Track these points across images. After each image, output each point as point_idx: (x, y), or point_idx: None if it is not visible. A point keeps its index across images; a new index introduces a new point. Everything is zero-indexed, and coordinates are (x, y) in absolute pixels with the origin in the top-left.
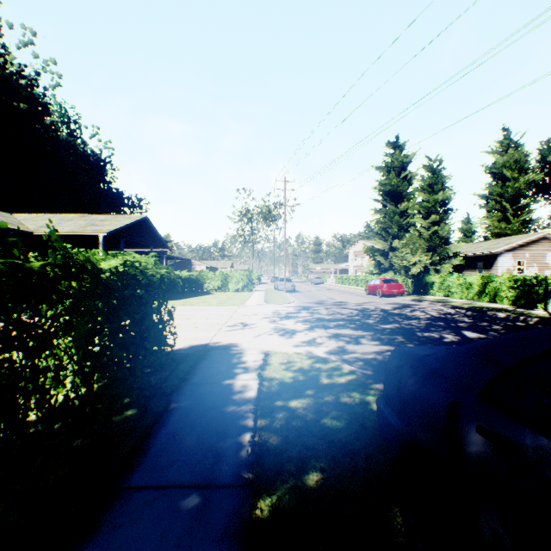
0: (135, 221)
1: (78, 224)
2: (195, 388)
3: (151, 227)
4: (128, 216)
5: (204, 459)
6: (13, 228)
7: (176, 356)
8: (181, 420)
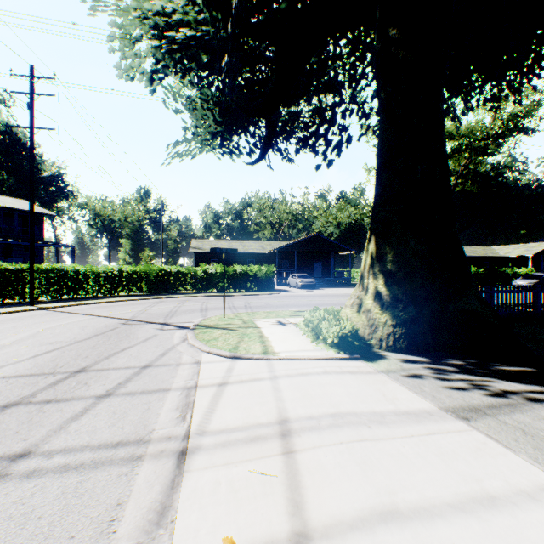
0: None
1: (519, 250)
2: None
3: None
4: None
5: None
6: (496, 256)
7: None
8: None
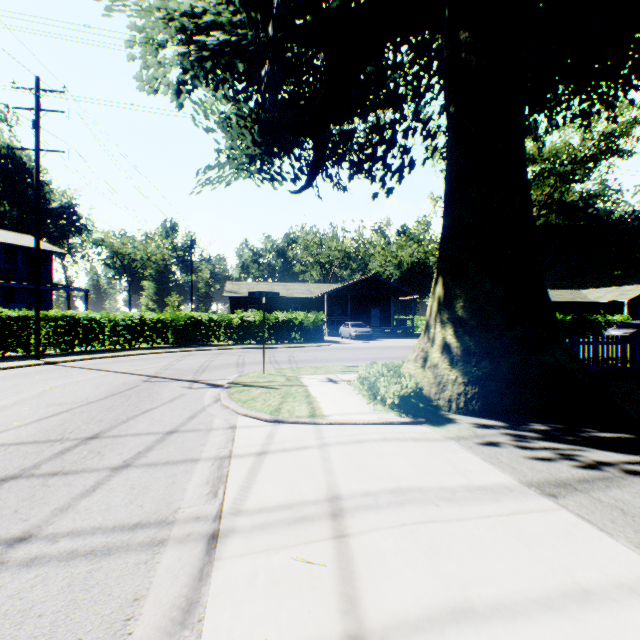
0: None
1: (613, 295)
2: None
3: None
4: None
5: None
6: (585, 301)
7: None
8: None
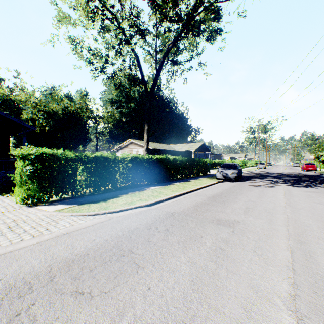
0: (200, 145)
1: (186, 147)
2: (213, 174)
3: (205, 146)
4: (198, 143)
5: (212, 175)
6: (175, 150)
7: (211, 174)
8: (211, 175)
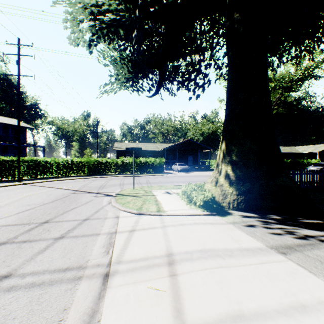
0: None
1: (311, 149)
2: None
3: None
4: None
5: None
6: (297, 152)
7: None
8: None
